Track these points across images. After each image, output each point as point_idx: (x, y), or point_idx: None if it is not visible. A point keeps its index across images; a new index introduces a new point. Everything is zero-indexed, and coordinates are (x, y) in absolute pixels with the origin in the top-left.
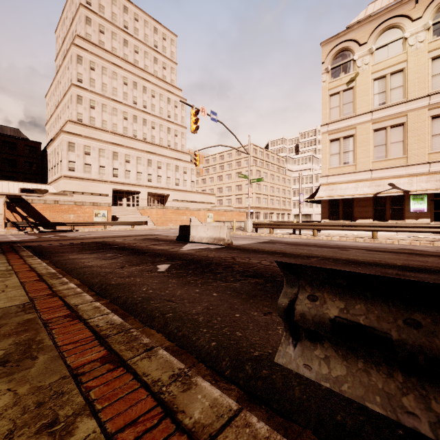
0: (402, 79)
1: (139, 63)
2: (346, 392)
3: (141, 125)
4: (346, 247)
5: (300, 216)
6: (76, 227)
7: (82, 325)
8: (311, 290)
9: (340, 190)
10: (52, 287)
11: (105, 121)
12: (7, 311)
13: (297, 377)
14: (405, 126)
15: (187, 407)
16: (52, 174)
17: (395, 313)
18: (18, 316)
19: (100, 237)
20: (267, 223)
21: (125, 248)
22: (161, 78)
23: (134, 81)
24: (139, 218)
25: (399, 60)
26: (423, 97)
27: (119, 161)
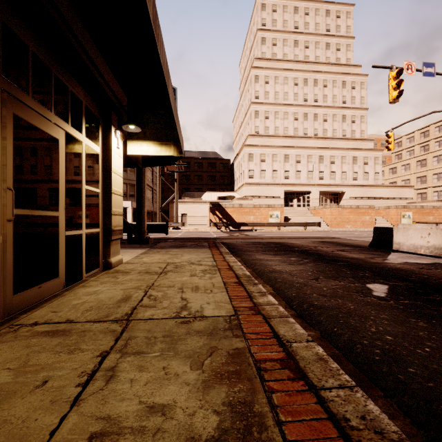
0: None
1: (309, 58)
2: None
3: (311, 121)
4: None
5: None
6: (255, 227)
7: (316, 403)
8: None
9: None
10: (252, 297)
11: (277, 127)
12: (216, 323)
13: None
14: None
15: None
16: (237, 183)
17: None
18: (226, 338)
19: (277, 237)
20: None
21: (307, 252)
22: (334, 62)
23: (304, 78)
24: (311, 219)
25: None
26: None
27: (290, 163)
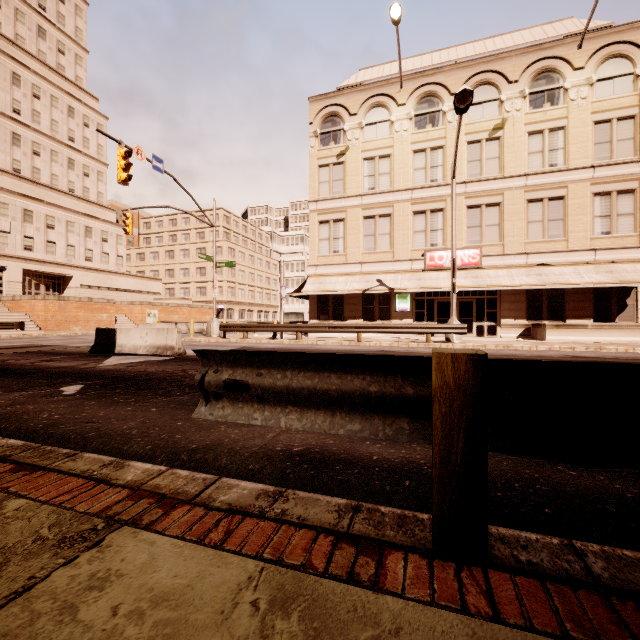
0: (389, 166)
1: (2, 26)
2: (229, 420)
3: (7, 143)
4: (327, 351)
5: (282, 315)
6: None
7: None
8: (217, 367)
9: (330, 284)
10: None
11: None
12: None
13: (227, 453)
14: (392, 218)
15: (120, 476)
16: None
17: (254, 371)
18: None
19: None
20: (239, 324)
21: None
22: (54, 67)
23: None
24: (5, 316)
25: (387, 144)
26: (406, 190)
27: None
